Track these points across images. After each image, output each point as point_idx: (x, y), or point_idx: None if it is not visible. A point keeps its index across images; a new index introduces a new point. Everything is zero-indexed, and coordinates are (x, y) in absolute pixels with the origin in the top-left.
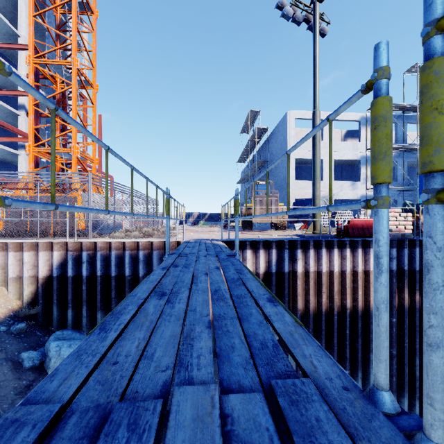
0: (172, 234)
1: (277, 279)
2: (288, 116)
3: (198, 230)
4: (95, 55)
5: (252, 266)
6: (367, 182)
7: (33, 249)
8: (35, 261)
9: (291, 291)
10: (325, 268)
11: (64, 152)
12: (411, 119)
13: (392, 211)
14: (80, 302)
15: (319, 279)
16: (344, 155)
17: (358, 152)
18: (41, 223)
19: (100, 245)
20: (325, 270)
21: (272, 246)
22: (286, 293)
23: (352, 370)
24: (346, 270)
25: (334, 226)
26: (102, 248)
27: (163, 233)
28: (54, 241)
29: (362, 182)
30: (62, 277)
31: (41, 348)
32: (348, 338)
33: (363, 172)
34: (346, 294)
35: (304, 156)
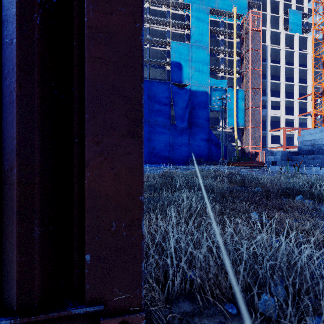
0: None
1: None
2: None
3: None
4: None
5: None
6: None
7: None
8: None
9: None
10: None
11: None
12: None
13: None
14: None
15: None
16: None
17: None
18: None
19: None
20: None
21: None
22: None
23: None
24: None
25: None
26: None
27: None
28: None
29: None
30: None
31: None
32: None
33: None
34: None
35: None
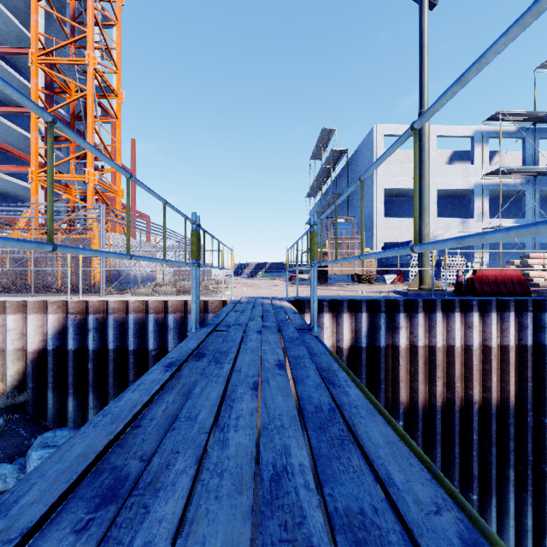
0: (219, 289)
1: (369, 356)
2: (375, 133)
3: (254, 284)
4: (120, 53)
5: (332, 337)
6: (483, 219)
7: (21, 311)
8: (24, 328)
9: (390, 375)
10: (440, 342)
11: (79, 181)
12: (545, 133)
13: (536, 256)
14: (85, 386)
15: (432, 357)
16: (451, 183)
17: (470, 179)
18: (46, 274)
19: (113, 305)
20: (440, 344)
21: (361, 308)
22: (382, 377)
23: (481, 493)
24: (473, 345)
25: (439, 279)
26: (115, 309)
27: (205, 288)
28: (50, 299)
29: (476, 219)
30: (60, 350)
31: (20, 458)
32: (476, 447)
33: (478, 206)
34: (473, 380)
35: (397, 185)
